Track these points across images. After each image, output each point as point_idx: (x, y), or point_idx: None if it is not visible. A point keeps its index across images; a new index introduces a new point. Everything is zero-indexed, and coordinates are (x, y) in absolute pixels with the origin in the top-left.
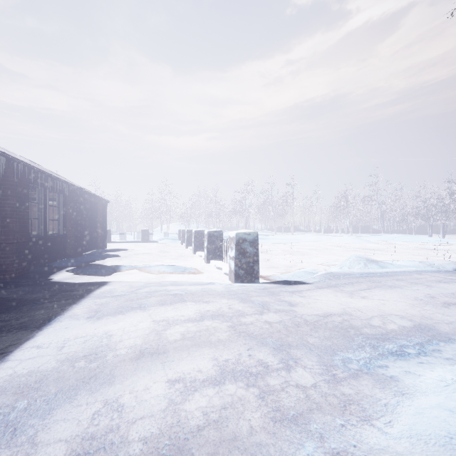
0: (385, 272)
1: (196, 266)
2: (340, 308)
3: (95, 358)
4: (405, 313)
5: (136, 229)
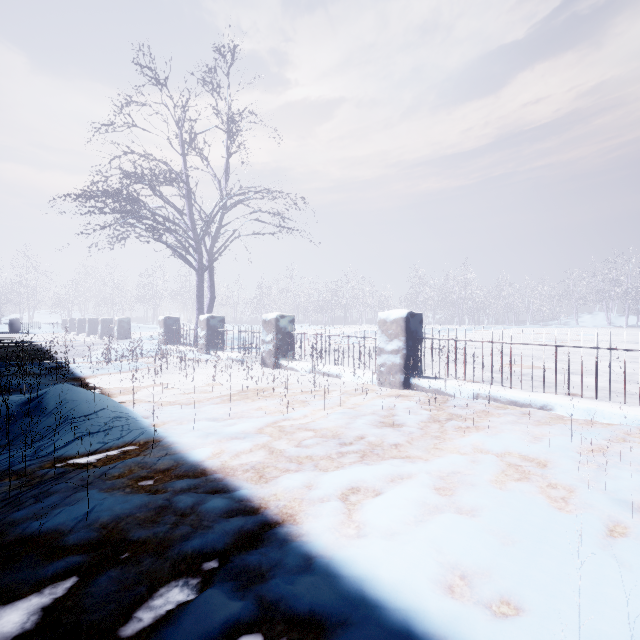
0: None
1: None
2: None
3: (72, 343)
4: None
5: None
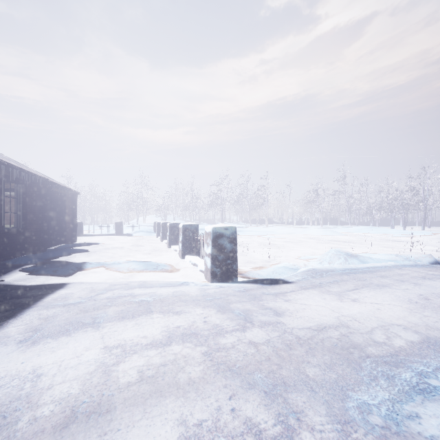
0: (367, 267)
1: (170, 262)
2: (334, 316)
3: (0, 425)
4: (407, 322)
5: (112, 221)
